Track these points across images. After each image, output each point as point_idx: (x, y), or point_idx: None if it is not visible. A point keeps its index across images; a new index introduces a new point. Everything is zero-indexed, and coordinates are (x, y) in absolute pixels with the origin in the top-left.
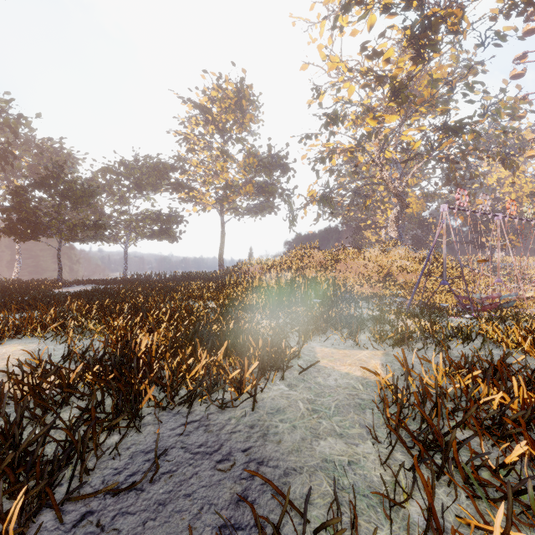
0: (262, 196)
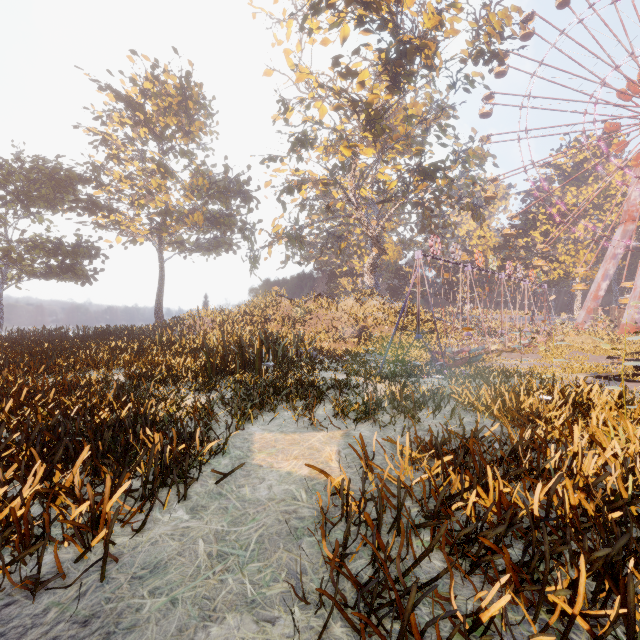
0: (217, 228)
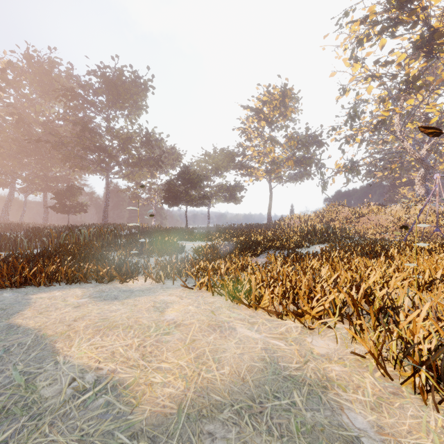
0: (301, 167)
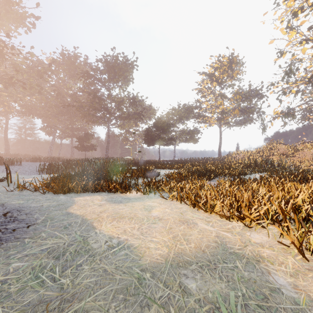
0: (245, 114)
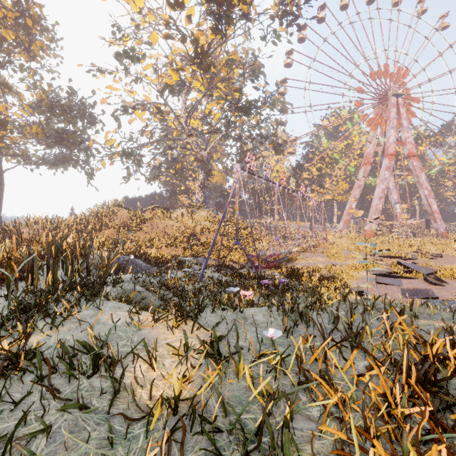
0: (60, 144)
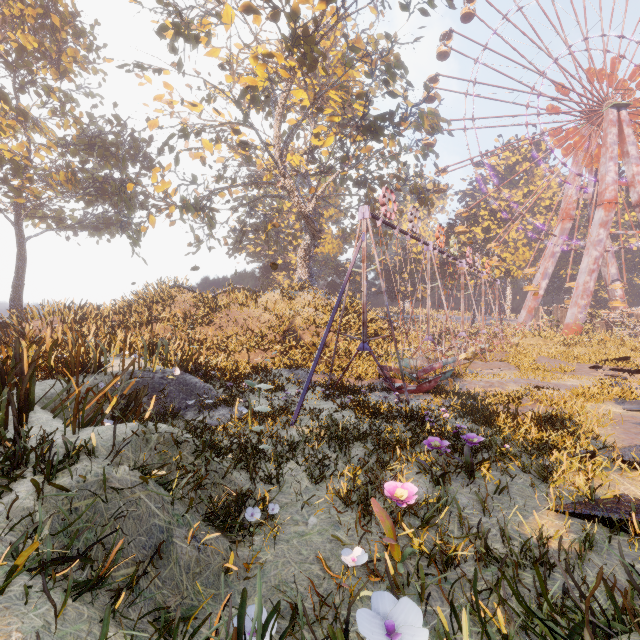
0: (102, 198)
